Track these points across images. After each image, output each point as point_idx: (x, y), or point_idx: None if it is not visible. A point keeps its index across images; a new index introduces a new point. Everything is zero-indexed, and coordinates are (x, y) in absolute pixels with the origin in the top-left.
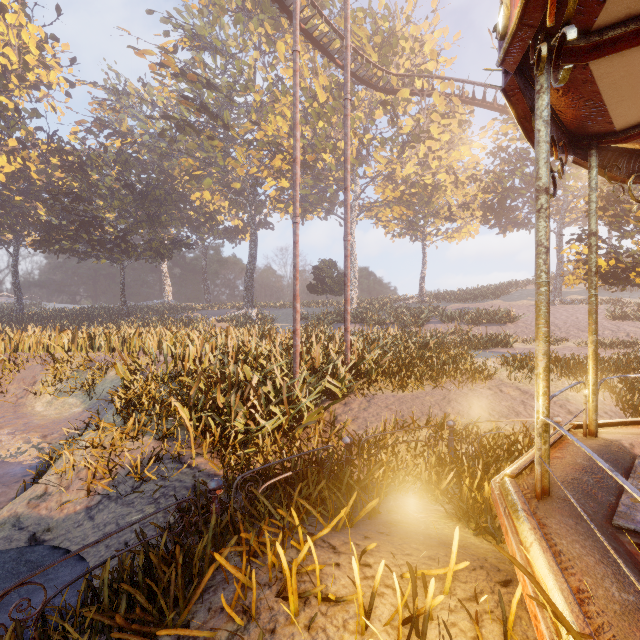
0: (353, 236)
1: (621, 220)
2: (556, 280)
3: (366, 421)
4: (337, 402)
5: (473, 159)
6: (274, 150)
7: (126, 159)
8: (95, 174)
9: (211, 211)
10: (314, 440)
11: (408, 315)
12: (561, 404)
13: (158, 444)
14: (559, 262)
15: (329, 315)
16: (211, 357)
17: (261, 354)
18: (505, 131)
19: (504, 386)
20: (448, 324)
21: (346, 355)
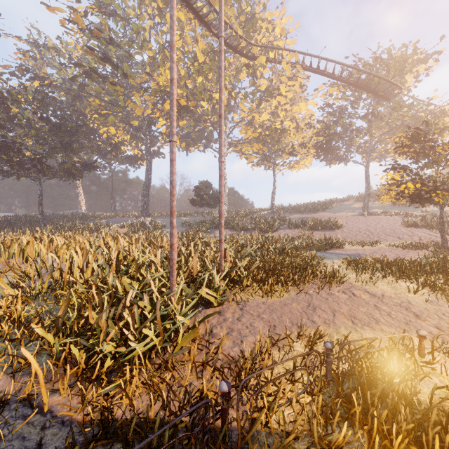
0: (224, 164)
1: (419, 155)
2: (365, 198)
3: (240, 334)
4: (212, 315)
5: (309, 112)
6: (164, 97)
7: (43, 97)
8: (15, 107)
9: (116, 142)
10: (189, 361)
11: (265, 223)
12: (406, 306)
13: (9, 380)
14: (367, 186)
15: (206, 222)
16: (94, 267)
17: (144, 263)
18: (331, 92)
19: (355, 289)
20: (294, 230)
21: (220, 263)
